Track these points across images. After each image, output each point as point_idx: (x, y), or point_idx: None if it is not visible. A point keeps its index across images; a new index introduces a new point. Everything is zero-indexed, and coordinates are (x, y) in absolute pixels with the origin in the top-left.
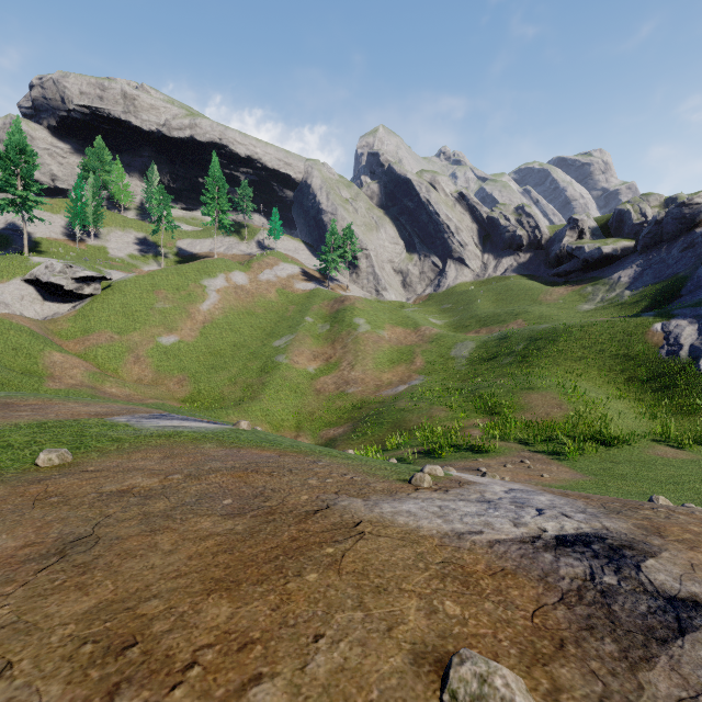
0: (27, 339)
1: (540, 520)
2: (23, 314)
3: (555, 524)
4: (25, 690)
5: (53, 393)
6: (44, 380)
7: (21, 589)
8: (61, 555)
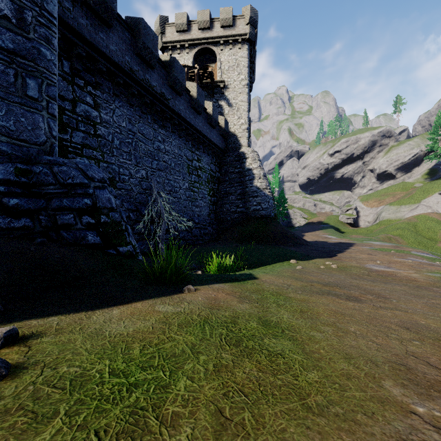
0: (434, 224)
1: (420, 260)
2: (437, 210)
3: (420, 260)
4: (382, 254)
5: (439, 248)
6: (437, 242)
7: (383, 254)
8: (386, 254)
